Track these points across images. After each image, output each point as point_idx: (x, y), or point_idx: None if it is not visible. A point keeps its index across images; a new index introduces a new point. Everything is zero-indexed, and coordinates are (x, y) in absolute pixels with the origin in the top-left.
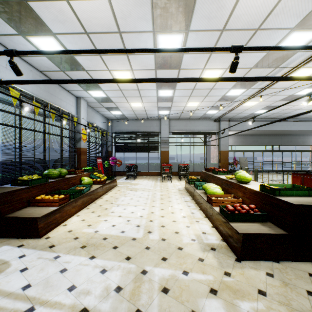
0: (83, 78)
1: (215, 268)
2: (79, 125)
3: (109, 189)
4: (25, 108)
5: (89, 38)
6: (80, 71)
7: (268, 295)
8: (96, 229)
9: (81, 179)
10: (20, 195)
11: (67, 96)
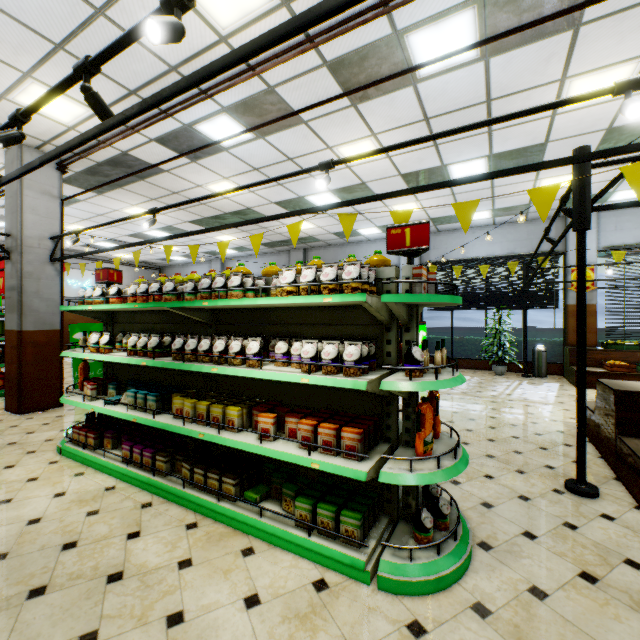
0: None
1: (560, 419)
2: None
3: None
4: (607, 272)
5: None
6: None
7: (531, 423)
8: None
9: None
10: (592, 355)
11: None
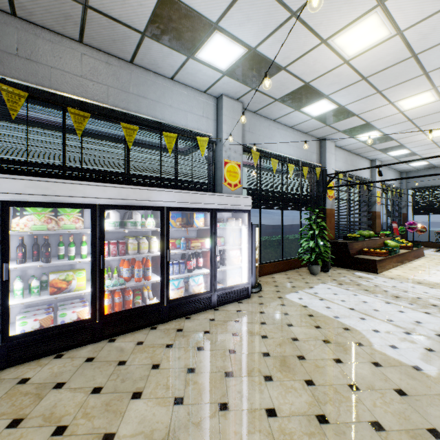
0: (388, 145)
1: None
2: (373, 188)
3: (416, 258)
4: (353, 187)
5: (411, 121)
6: (387, 142)
7: None
8: (423, 278)
9: (384, 242)
10: (354, 246)
11: (363, 163)
